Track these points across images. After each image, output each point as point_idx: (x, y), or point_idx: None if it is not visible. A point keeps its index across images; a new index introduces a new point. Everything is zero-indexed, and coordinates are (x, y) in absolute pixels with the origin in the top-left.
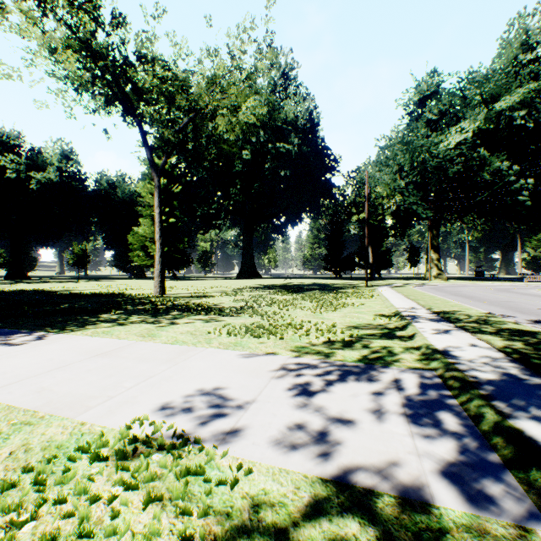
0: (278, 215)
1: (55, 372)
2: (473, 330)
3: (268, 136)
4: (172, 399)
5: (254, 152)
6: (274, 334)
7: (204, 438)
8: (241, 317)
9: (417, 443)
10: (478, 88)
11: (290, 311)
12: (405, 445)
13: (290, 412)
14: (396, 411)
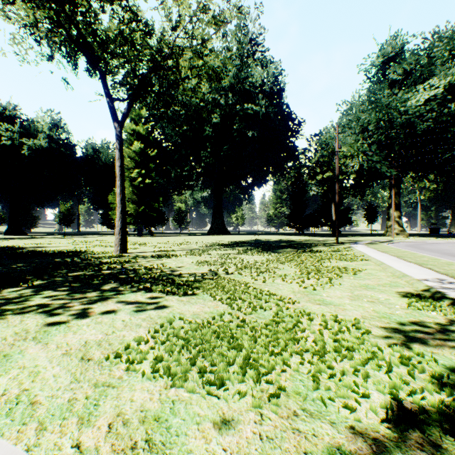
0: (245, 176)
1: None
2: None
3: (236, 98)
4: None
5: (223, 116)
6: (254, 368)
7: None
8: (197, 297)
9: None
10: (448, 44)
11: (268, 283)
12: None
13: None
14: None
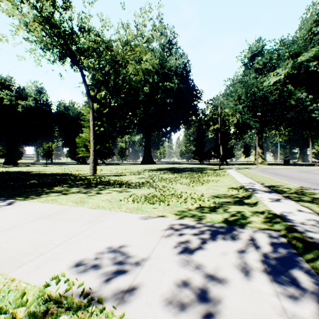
0: (165, 126)
1: (9, 231)
2: (296, 199)
3: (159, 78)
4: (87, 256)
5: (151, 88)
6: (163, 201)
7: (107, 296)
8: (142, 189)
9: (283, 304)
10: (287, 48)
11: (173, 185)
12: (274, 307)
13: (176, 270)
14: (258, 268)
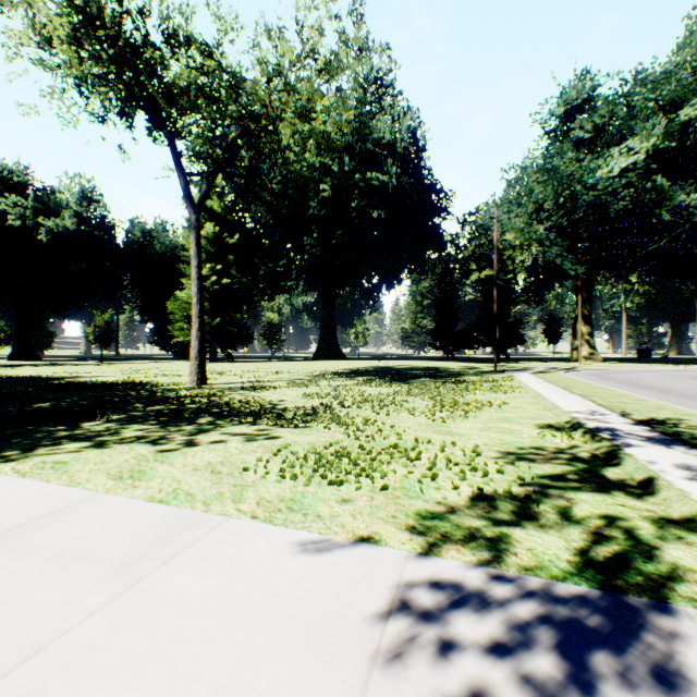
0: (369, 274)
1: None
2: None
3: (355, 163)
4: None
5: (336, 187)
6: (368, 475)
7: None
8: (310, 429)
9: None
10: (653, 91)
11: (392, 417)
12: None
13: None
14: None
